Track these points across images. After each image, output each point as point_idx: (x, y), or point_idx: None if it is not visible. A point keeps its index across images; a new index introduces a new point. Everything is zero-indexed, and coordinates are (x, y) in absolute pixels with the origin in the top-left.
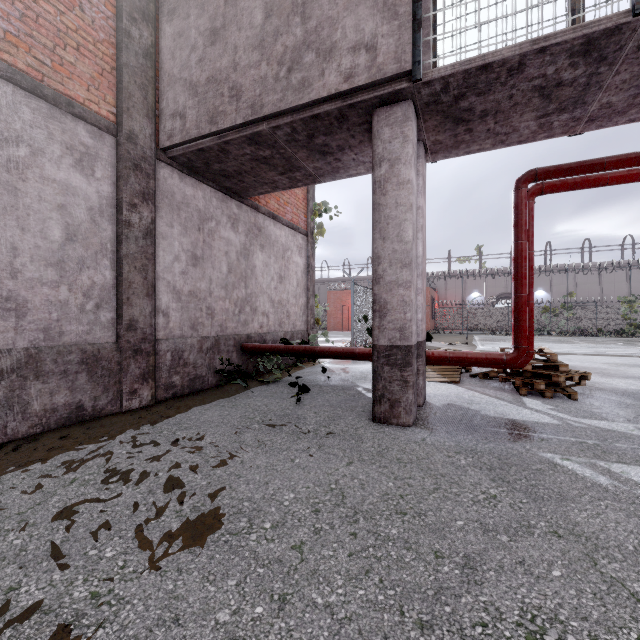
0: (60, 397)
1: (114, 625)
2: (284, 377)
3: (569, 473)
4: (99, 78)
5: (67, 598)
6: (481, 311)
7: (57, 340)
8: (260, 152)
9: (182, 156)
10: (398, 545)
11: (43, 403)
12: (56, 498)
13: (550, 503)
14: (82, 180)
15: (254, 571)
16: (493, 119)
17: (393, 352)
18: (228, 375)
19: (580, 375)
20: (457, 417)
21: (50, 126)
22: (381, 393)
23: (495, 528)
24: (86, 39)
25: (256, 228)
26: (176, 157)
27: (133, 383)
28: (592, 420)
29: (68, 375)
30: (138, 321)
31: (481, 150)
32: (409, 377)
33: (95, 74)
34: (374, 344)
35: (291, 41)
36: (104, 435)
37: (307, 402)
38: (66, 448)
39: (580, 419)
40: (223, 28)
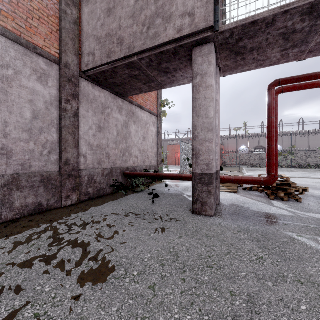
0: (30, 199)
1: None
2: (146, 189)
3: (302, 244)
4: (50, 35)
5: (21, 317)
6: (246, 155)
7: (28, 170)
8: (133, 72)
9: (93, 75)
10: (209, 287)
11: (21, 202)
12: (23, 255)
13: (294, 262)
14: (41, 87)
15: (127, 302)
16: (257, 52)
17: (203, 176)
18: (117, 188)
19: (303, 189)
20: (237, 211)
21: (24, 59)
22: (197, 198)
23: (264, 277)
24: (43, 14)
25: (131, 113)
26: (90, 76)
27: (68, 192)
28: (311, 213)
29: (34, 188)
30: (70, 160)
31: (249, 70)
32: (212, 190)
33: (48, 33)
34: (193, 172)
35: (149, 13)
36: (52, 219)
37: (157, 202)
38: (31, 226)
39: (304, 213)
40: (114, 8)
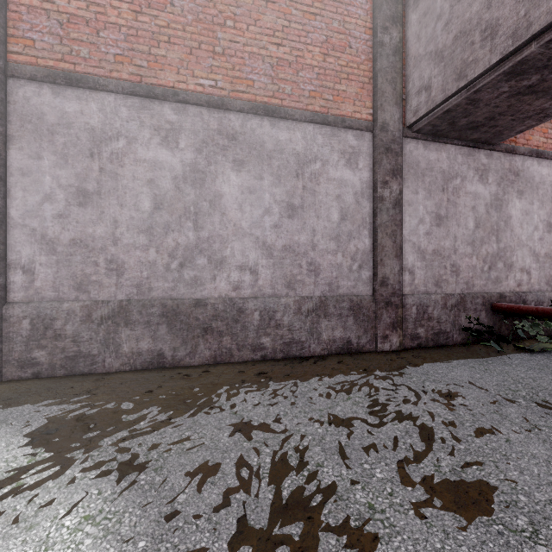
0: (337, 332)
1: (388, 547)
2: None
3: None
4: (361, 92)
5: (352, 495)
6: None
7: (335, 291)
8: (522, 83)
9: (426, 125)
10: None
11: (328, 335)
12: (339, 408)
13: None
14: (350, 173)
15: None
16: None
17: None
18: (476, 335)
19: None
20: None
21: (332, 142)
22: None
23: None
24: (352, 67)
25: (511, 173)
26: (421, 129)
27: (385, 329)
28: None
29: (342, 317)
30: (388, 278)
31: None
32: None
33: (358, 90)
34: None
35: None
36: (365, 368)
37: None
38: (342, 371)
39: None
40: None
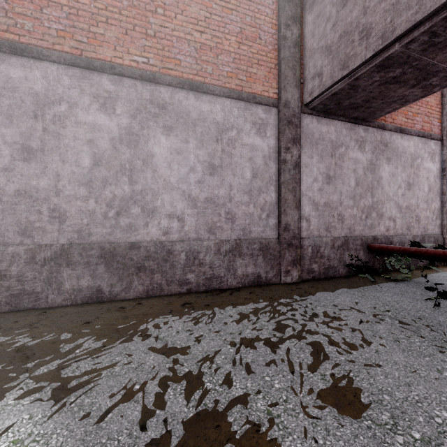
0: (249, 268)
1: (281, 446)
2: (414, 278)
3: None
4: (268, 75)
5: (254, 404)
6: None
7: (248, 236)
8: (389, 74)
9: (319, 104)
10: None
11: (242, 271)
12: (248, 330)
13: None
14: (260, 140)
15: None
16: None
17: None
18: (356, 269)
19: None
20: None
21: (245, 114)
22: None
23: None
24: (262, 55)
25: (382, 144)
26: (315, 107)
27: (287, 266)
28: None
29: (253, 256)
30: (290, 225)
31: None
32: None
33: (266, 73)
34: None
35: None
36: (271, 297)
37: None
38: (252, 300)
39: None
40: None
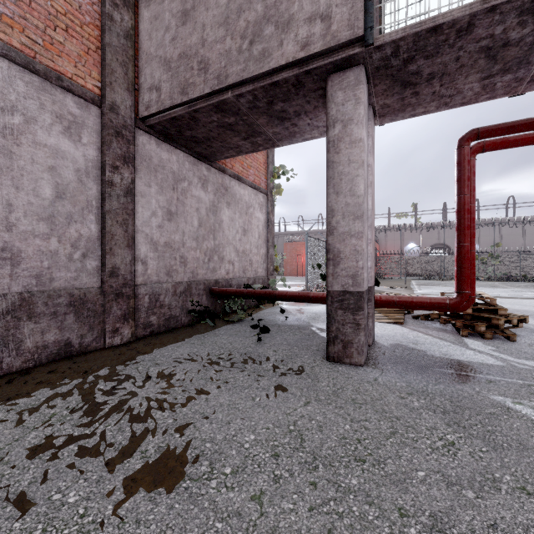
0: (50, 335)
1: None
2: (247, 317)
3: (524, 418)
4: (85, 56)
5: None
6: (417, 259)
7: (48, 285)
8: (225, 119)
9: (158, 124)
10: (359, 499)
11: (35, 341)
12: (33, 434)
13: (511, 453)
14: (70, 145)
15: (212, 526)
16: (439, 82)
17: (346, 297)
18: (198, 315)
19: (518, 318)
20: (405, 357)
21: (42, 97)
22: (335, 334)
23: (459, 481)
24: (74, 22)
25: (223, 188)
26: (153, 125)
27: (115, 323)
28: None
29: (57, 316)
30: (120, 268)
31: (426, 112)
32: (361, 320)
33: (82, 52)
34: (328, 290)
35: (253, 16)
36: (87, 370)
37: (267, 340)
38: (52, 382)
39: (523, 361)
40: (193, 9)
